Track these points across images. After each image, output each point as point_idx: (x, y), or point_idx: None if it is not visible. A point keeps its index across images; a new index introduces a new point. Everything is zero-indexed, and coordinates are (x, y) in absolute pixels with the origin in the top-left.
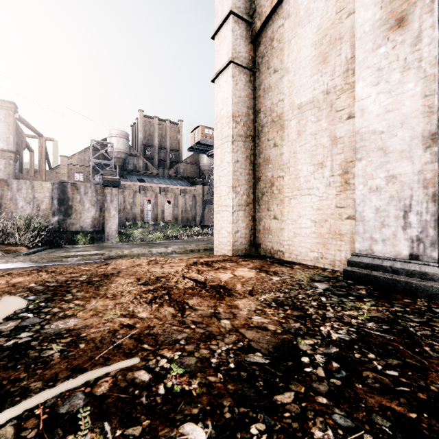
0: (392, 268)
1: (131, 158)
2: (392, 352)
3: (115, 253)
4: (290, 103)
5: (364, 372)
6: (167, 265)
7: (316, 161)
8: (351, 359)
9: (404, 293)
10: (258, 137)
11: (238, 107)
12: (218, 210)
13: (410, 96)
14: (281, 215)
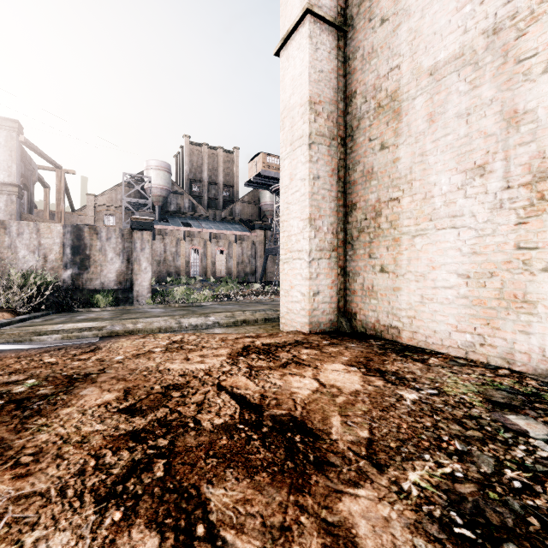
0: None
1: (174, 197)
2: None
3: (122, 326)
4: (413, 68)
5: None
6: (196, 353)
7: (469, 164)
8: None
9: None
10: (351, 138)
11: (319, 88)
12: (286, 258)
13: None
14: (395, 265)
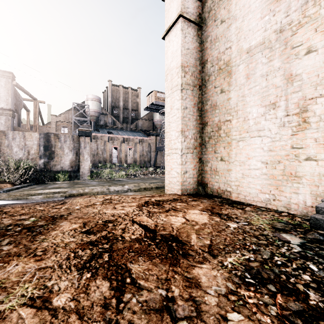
0: None
1: (102, 116)
2: None
3: (77, 191)
4: (238, 49)
5: None
6: (119, 205)
7: (267, 102)
8: None
9: None
10: (205, 86)
11: (186, 58)
12: (168, 153)
13: None
14: (228, 156)
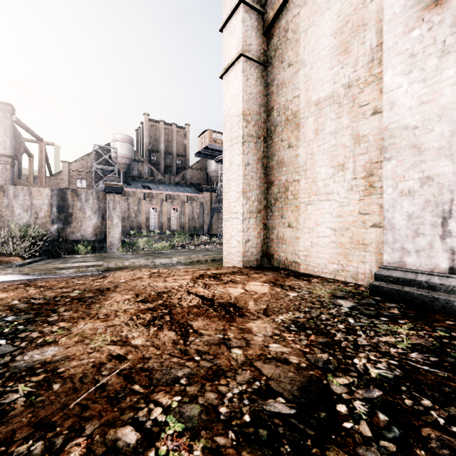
0: (428, 283)
1: (136, 164)
2: (451, 397)
3: (115, 264)
4: (306, 99)
5: (423, 430)
6: (170, 278)
7: (336, 163)
8: (401, 407)
9: (443, 312)
10: (270, 138)
11: (249, 105)
12: (227, 217)
13: (450, 84)
14: (296, 222)
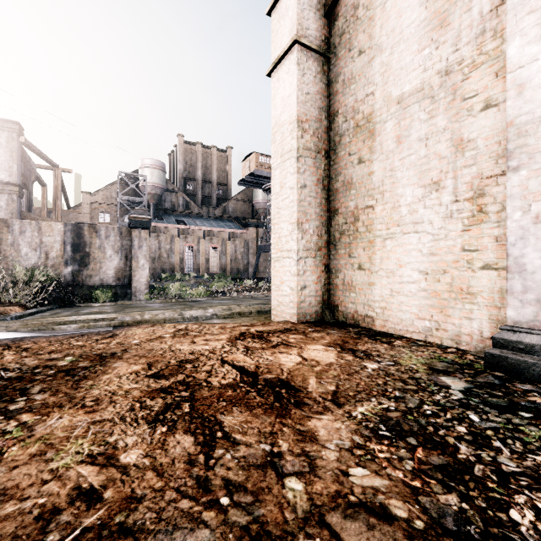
0: None
1: (168, 195)
2: None
3: (131, 317)
4: (384, 96)
5: None
6: (200, 338)
7: (428, 180)
8: None
9: None
10: (334, 151)
11: (305, 108)
12: (277, 256)
13: None
14: (370, 263)
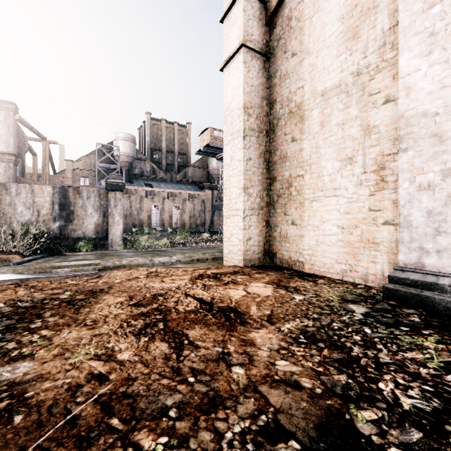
0: None
1: (138, 162)
2: None
3: (112, 263)
4: (311, 89)
5: None
6: (168, 278)
7: (344, 156)
8: None
9: None
10: (273, 131)
11: (250, 97)
12: (228, 214)
13: None
14: (301, 220)
